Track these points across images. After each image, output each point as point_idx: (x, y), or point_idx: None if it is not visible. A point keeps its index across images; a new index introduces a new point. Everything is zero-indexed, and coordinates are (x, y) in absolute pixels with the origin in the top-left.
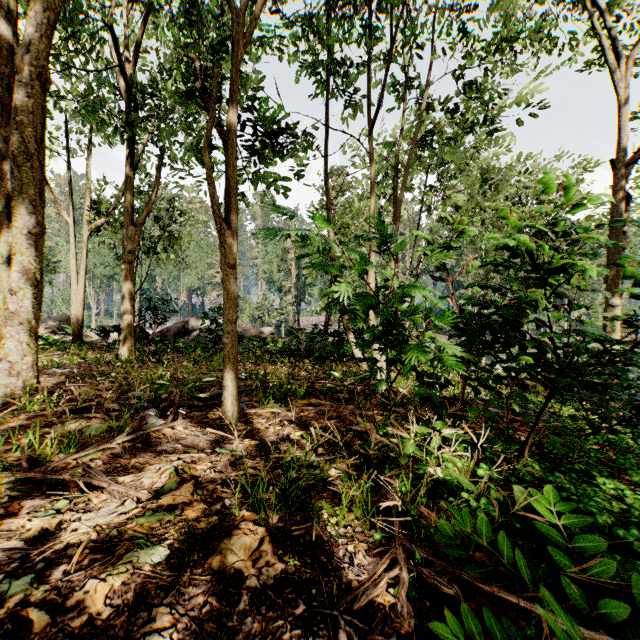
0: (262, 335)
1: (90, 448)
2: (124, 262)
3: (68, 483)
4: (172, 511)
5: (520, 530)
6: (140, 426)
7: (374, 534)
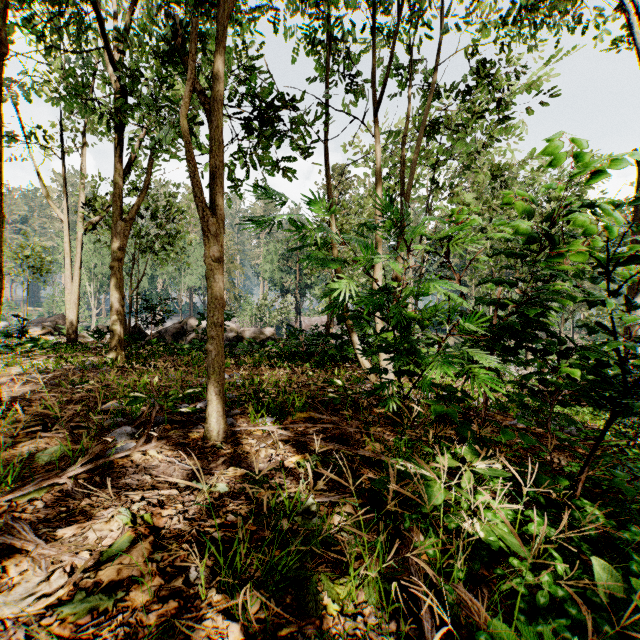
0: (262, 336)
1: (31, 485)
2: (113, 259)
3: None
4: (113, 592)
5: (612, 637)
6: (106, 449)
7: None
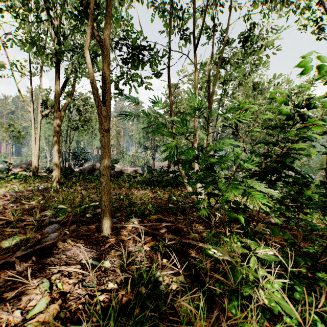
0: (134, 172)
1: None
2: (54, 132)
3: None
4: None
5: None
6: (42, 238)
7: None
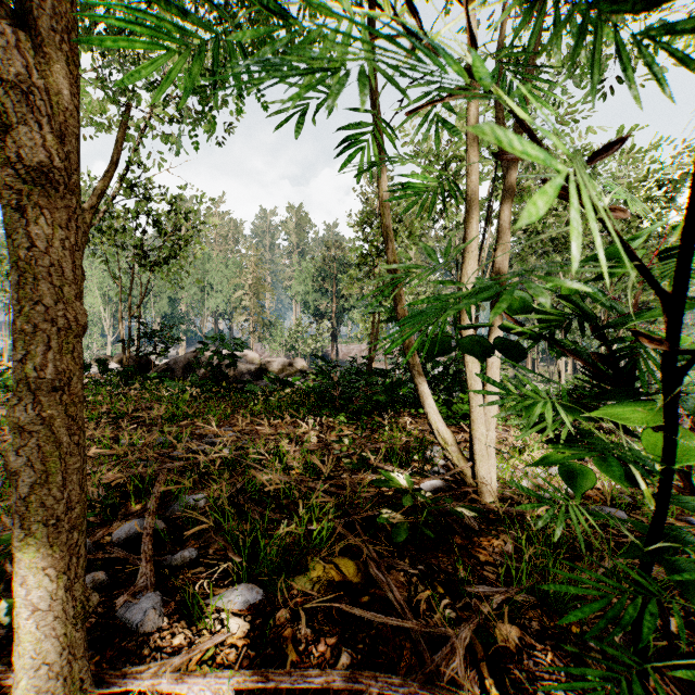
0: (290, 368)
1: None
2: None
3: None
4: None
5: None
6: None
7: None
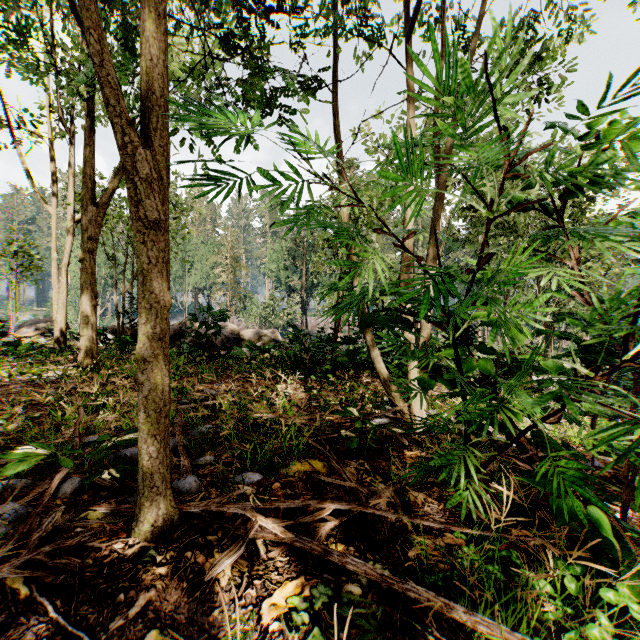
0: (265, 338)
1: None
2: (82, 251)
3: None
4: None
5: None
6: None
7: None
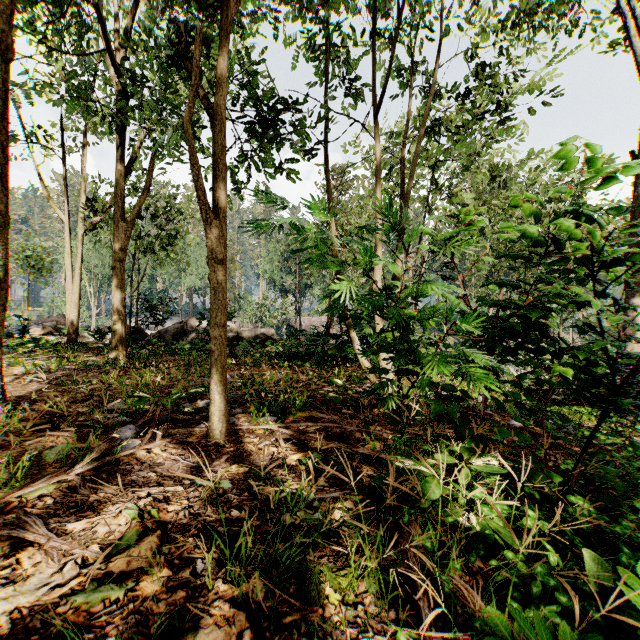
0: (262, 336)
1: (40, 482)
2: (114, 260)
3: (0, 534)
4: (123, 583)
5: (601, 623)
6: (112, 447)
7: (397, 633)
